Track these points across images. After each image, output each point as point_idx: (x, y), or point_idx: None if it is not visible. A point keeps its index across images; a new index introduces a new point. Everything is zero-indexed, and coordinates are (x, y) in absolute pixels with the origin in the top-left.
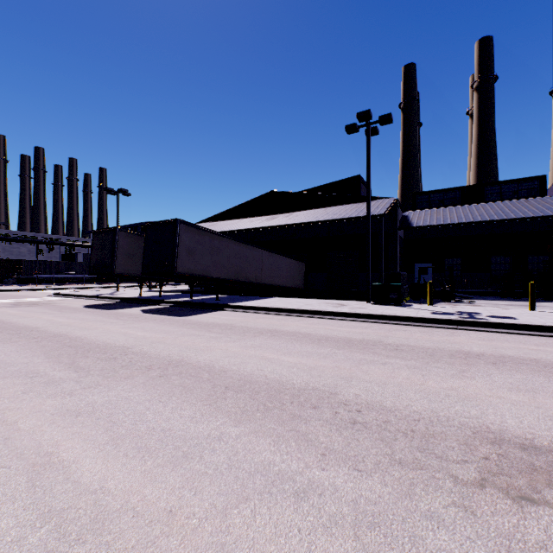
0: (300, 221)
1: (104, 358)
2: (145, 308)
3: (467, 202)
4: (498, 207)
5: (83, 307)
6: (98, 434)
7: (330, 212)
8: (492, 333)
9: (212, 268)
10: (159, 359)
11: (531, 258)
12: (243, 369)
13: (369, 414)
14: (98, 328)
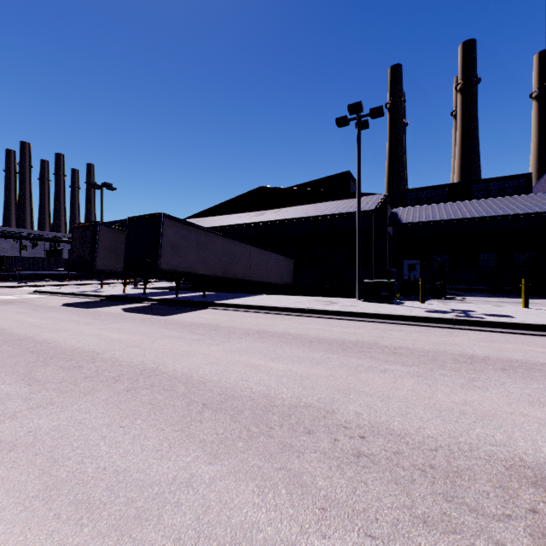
0: (289, 217)
1: (68, 366)
2: (127, 306)
3: (454, 199)
4: (486, 204)
5: (61, 305)
6: (29, 479)
7: (319, 207)
8: (492, 333)
9: (199, 264)
10: (130, 368)
11: (518, 255)
12: (225, 379)
13: (375, 441)
14: (71, 330)
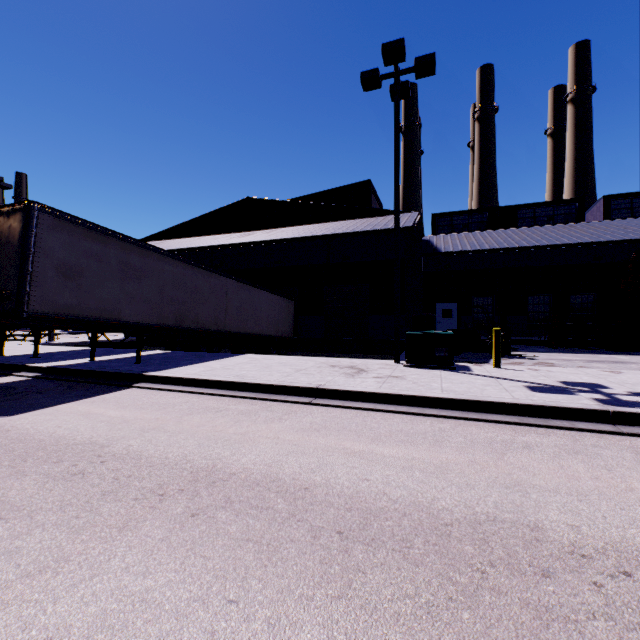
0: (287, 236)
1: None
2: None
3: (496, 228)
4: (541, 232)
5: None
6: None
7: (331, 226)
8: None
9: (125, 305)
10: None
11: (574, 298)
12: None
13: None
14: None
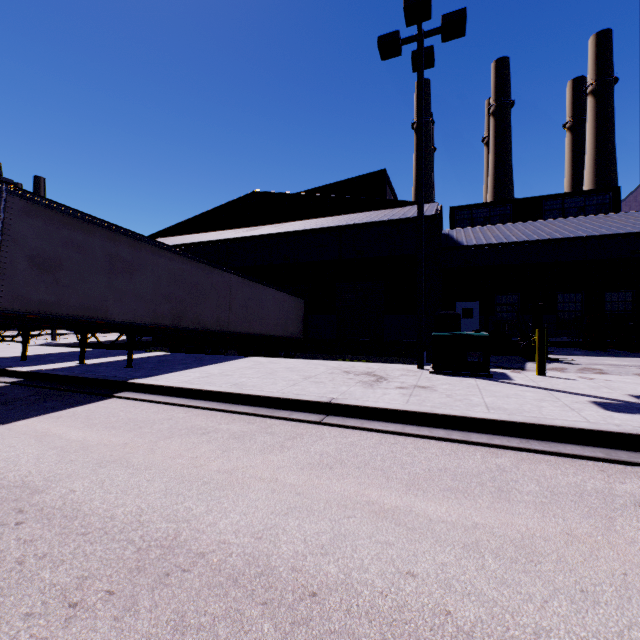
0: (296, 229)
1: None
2: None
3: (520, 220)
4: (573, 223)
5: None
6: None
7: (343, 218)
8: None
9: (114, 302)
10: None
11: (610, 295)
12: None
13: None
14: None
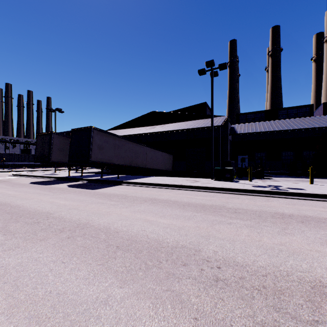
0: (170, 129)
1: (31, 222)
2: (70, 183)
3: (268, 119)
4: (286, 122)
5: (29, 183)
6: None
7: (188, 124)
8: (293, 199)
9: (115, 158)
10: (71, 223)
11: (305, 153)
12: (131, 230)
13: (227, 270)
14: (34, 198)
